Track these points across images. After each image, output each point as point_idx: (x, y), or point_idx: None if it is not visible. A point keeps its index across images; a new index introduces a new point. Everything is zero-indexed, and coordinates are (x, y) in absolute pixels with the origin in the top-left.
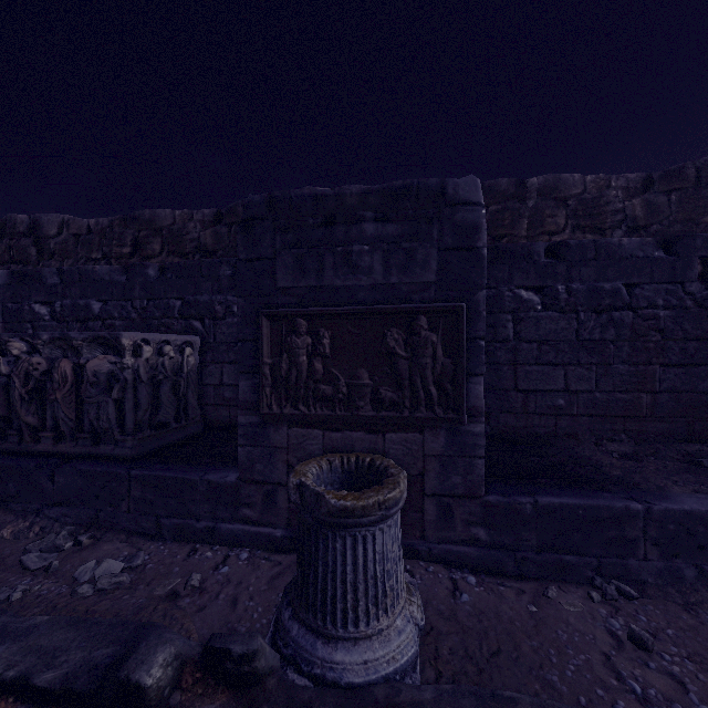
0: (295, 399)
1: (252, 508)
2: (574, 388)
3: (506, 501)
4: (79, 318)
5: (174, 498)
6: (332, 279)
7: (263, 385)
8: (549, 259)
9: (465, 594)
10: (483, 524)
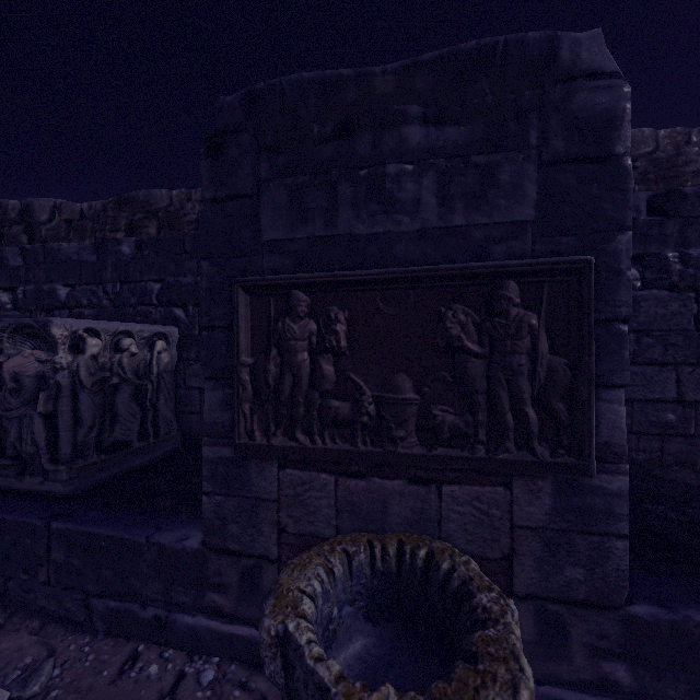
0: (291, 423)
1: (224, 592)
2: (691, 398)
3: (669, 618)
4: (43, 306)
5: (110, 567)
6: (350, 224)
7: (240, 399)
8: (650, 216)
9: None
10: (624, 656)
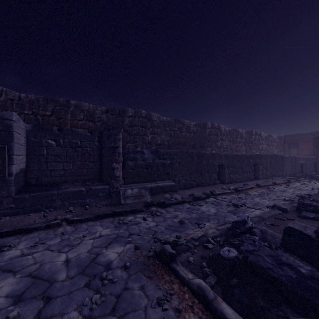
0: None
1: None
2: (66, 168)
3: (21, 196)
4: None
5: None
6: None
7: None
8: (59, 132)
9: (3, 220)
10: (14, 203)
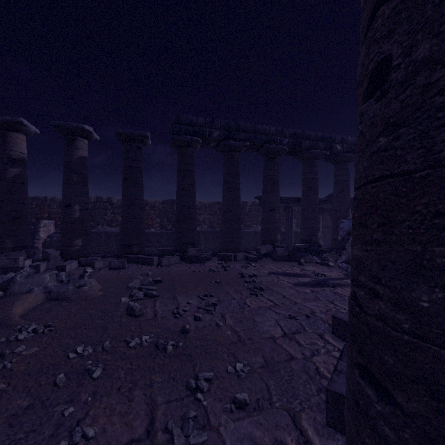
0: None
1: None
2: None
3: None
4: None
5: None
6: None
7: None
8: None
9: None
10: None
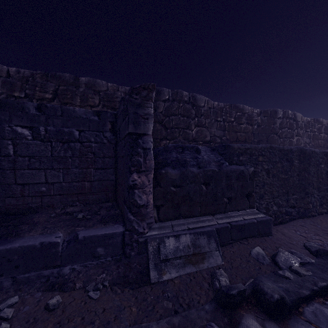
0: None
1: None
2: (51, 181)
3: None
4: None
5: None
6: None
7: None
8: (39, 112)
9: None
10: None
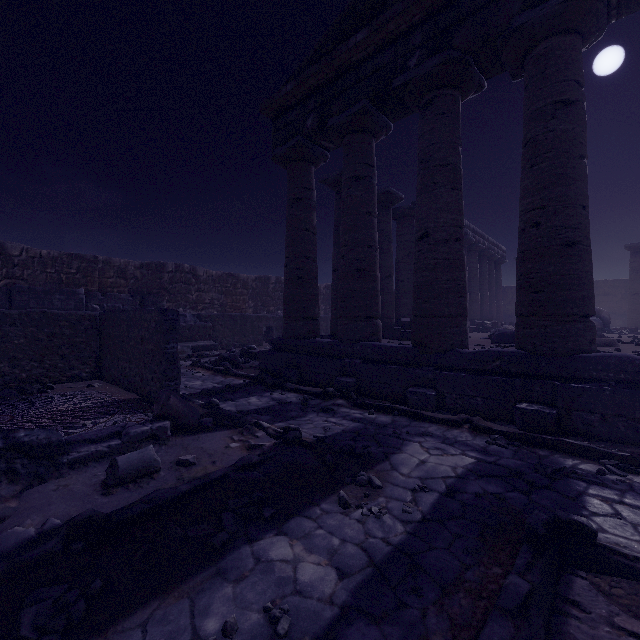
0: None
1: None
2: None
3: None
4: None
5: None
6: (47, 306)
7: None
8: (102, 297)
9: None
10: None
